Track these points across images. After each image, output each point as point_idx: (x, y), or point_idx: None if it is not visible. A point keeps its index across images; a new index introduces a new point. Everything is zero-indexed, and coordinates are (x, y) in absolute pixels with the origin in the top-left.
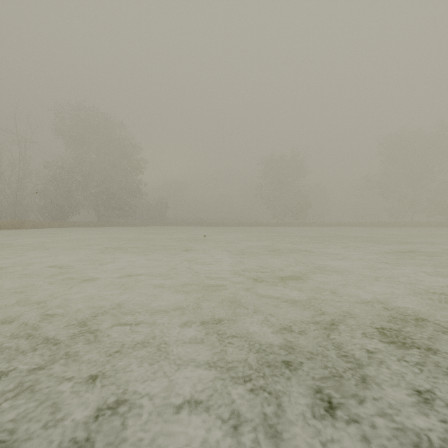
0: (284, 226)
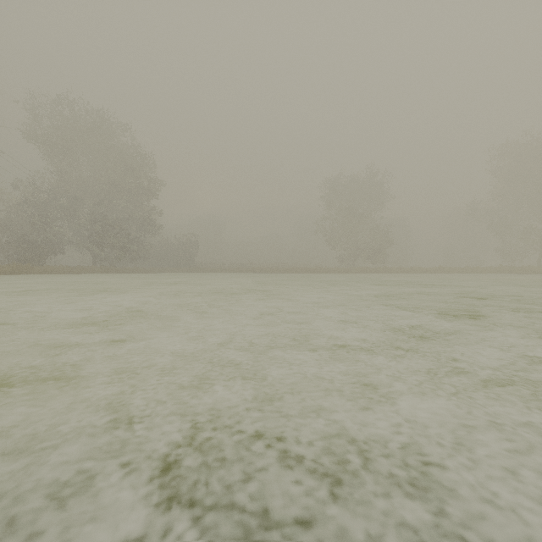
0: (359, 273)
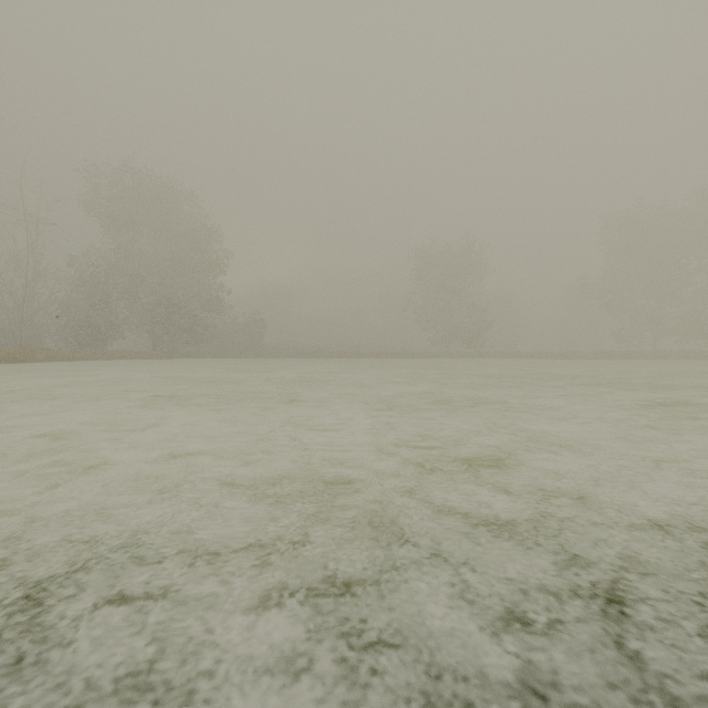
0: (450, 358)
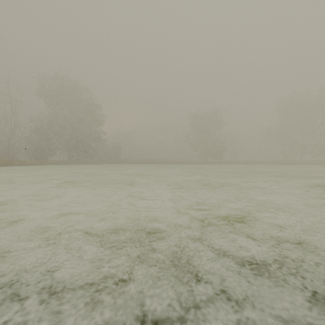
0: (207, 164)
